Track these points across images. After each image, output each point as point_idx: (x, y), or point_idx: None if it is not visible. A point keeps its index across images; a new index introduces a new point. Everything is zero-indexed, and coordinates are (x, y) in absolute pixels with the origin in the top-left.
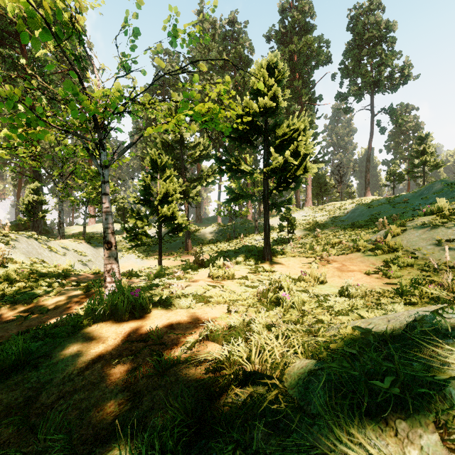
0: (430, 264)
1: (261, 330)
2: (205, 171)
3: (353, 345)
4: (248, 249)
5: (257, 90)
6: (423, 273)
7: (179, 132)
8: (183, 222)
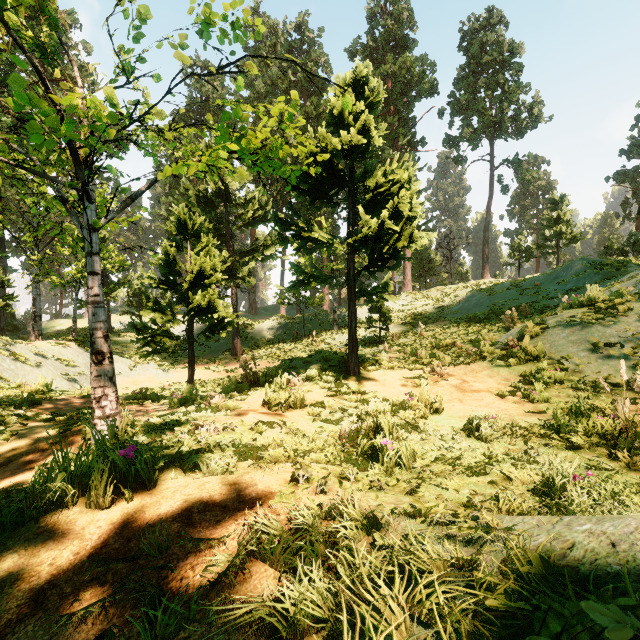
0: (586, 379)
1: (354, 534)
2: (261, 240)
3: (573, 637)
4: (324, 358)
5: (338, 119)
6: (579, 394)
7: (223, 182)
8: (226, 315)
